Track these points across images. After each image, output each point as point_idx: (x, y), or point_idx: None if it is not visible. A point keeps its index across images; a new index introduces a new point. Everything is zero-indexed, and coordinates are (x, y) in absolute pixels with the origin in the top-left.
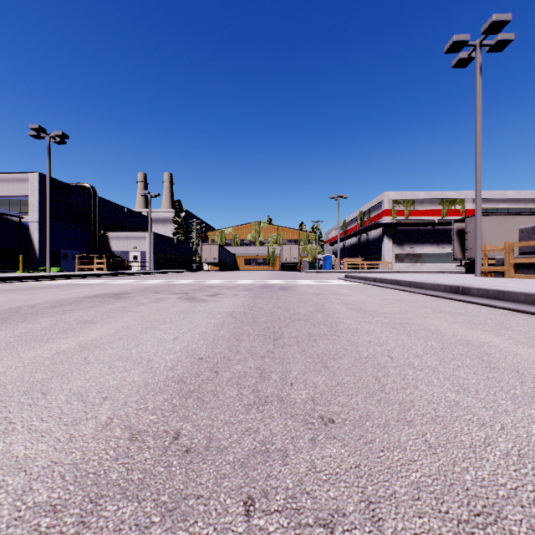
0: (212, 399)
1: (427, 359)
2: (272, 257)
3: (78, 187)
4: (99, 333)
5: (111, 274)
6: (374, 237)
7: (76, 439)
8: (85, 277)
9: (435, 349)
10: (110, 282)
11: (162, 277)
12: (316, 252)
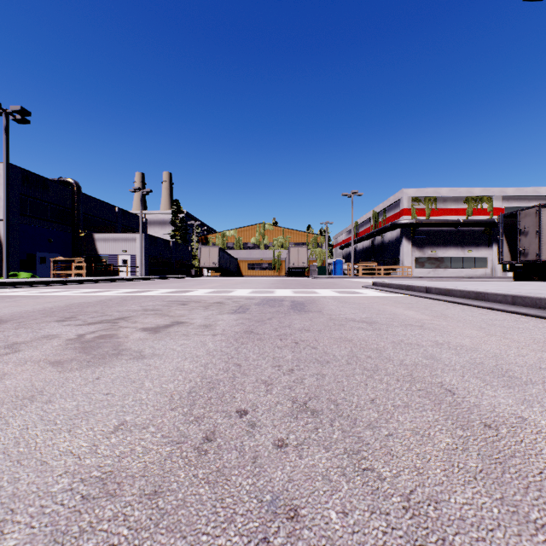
0: None
1: None
2: (277, 262)
3: (60, 183)
4: None
5: (81, 281)
6: (390, 240)
7: None
8: (42, 284)
9: None
10: (51, 294)
11: (143, 284)
12: (325, 257)
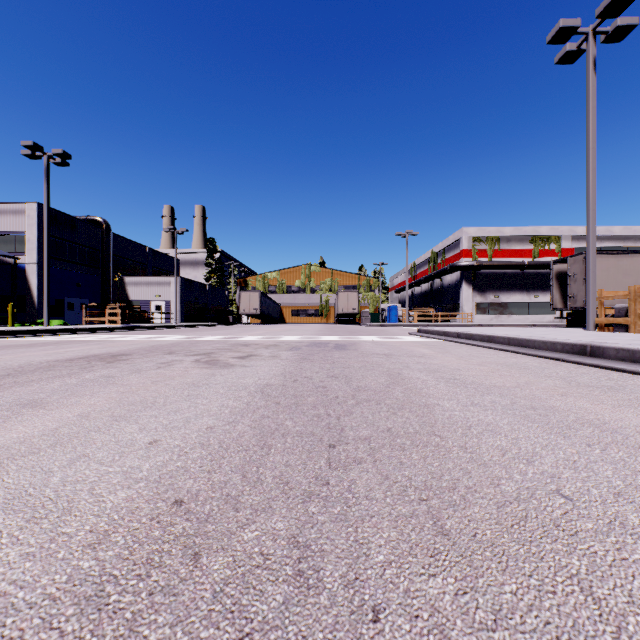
0: None
1: None
2: (325, 308)
3: (88, 221)
4: (26, 431)
5: (124, 328)
6: (449, 283)
7: None
8: (90, 331)
9: None
10: (117, 339)
11: (188, 331)
12: (379, 302)
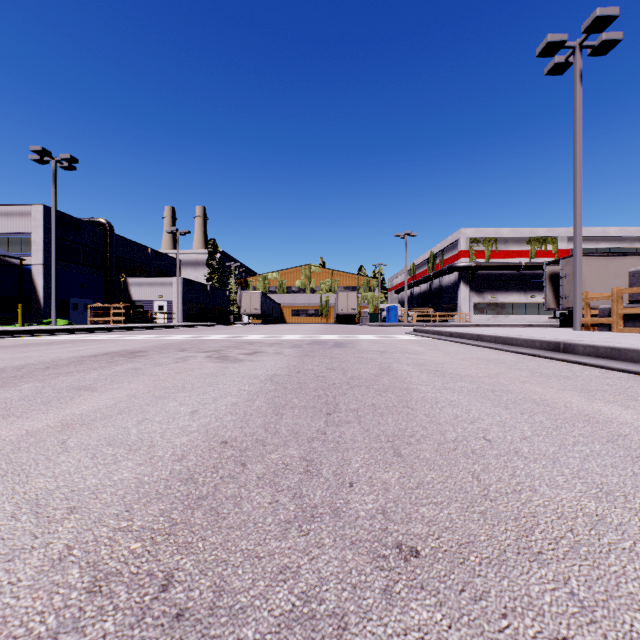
0: (232, 512)
1: (540, 444)
2: (325, 308)
3: (92, 223)
4: (93, 405)
5: (130, 328)
6: (448, 284)
7: (1, 590)
8: (98, 331)
9: (548, 428)
10: (127, 338)
11: (192, 331)
12: (378, 302)
